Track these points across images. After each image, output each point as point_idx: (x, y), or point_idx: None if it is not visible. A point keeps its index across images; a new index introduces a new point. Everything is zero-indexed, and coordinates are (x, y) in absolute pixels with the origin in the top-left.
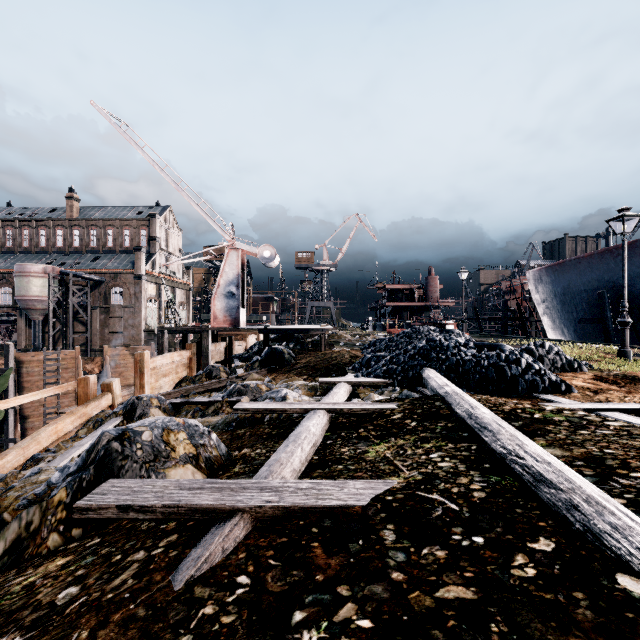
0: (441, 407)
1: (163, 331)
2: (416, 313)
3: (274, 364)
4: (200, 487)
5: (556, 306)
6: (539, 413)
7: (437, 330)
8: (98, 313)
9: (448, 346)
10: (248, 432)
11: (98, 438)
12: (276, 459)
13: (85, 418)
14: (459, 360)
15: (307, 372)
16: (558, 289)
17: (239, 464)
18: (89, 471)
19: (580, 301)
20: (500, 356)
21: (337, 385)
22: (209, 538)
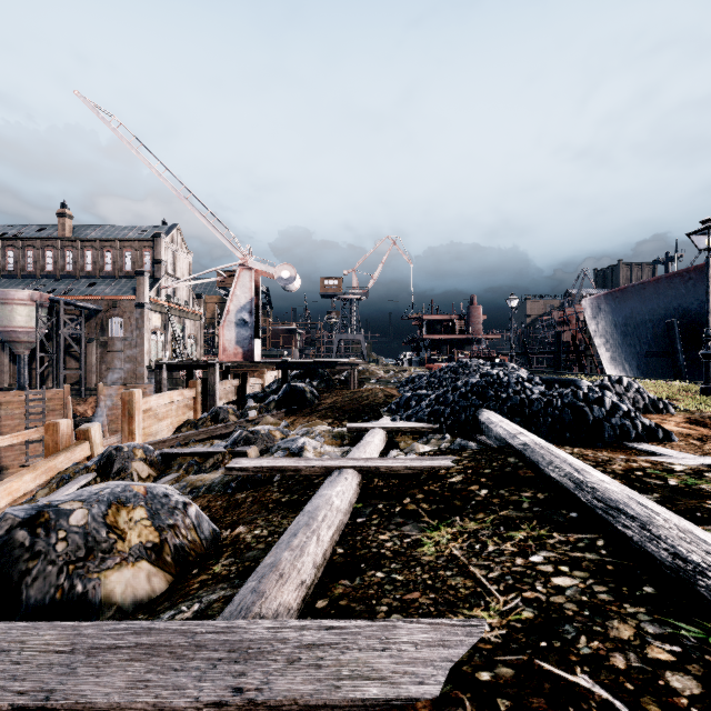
0: (518, 465)
1: (161, 366)
2: (457, 347)
3: (293, 405)
4: (112, 645)
5: (616, 338)
6: (672, 477)
7: (488, 364)
8: (94, 347)
9: (509, 382)
10: (250, 497)
11: None
12: (273, 564)
13: (52, 473)
14: (524, 399)
15: (333, 414)
16: (619, 319)
17: (225, 556)
18: None
19: (644, 332)
20: (577, 394)
21: (370, 432)
22: None
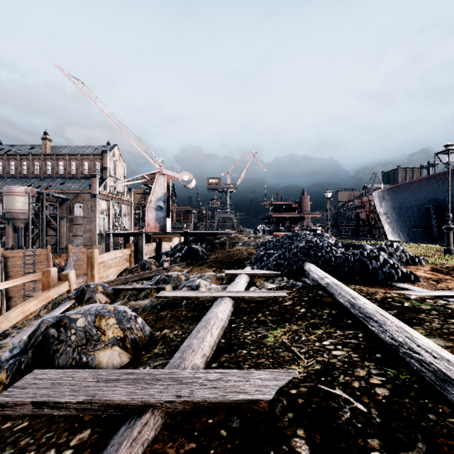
0: (323, 295)
1: (109, 235)
2: (293, 222)
3: (191, 259)
4: (116, 379)
5: (394, 217)
6: (407, 302)
7: (311, 234)
8: (65, 222)
9: (322, 246)
10: (169, 314)
11: (38, 325)
12: (189, 345)
13: (47, 301)
14: (331, 256)
15: (215, 265)
16: (396, 204)
17: (159, 345)
18: (28, 355)
19: (412, 213)
20: (363, 253)
21: (239, 276)
22: (117, 442)
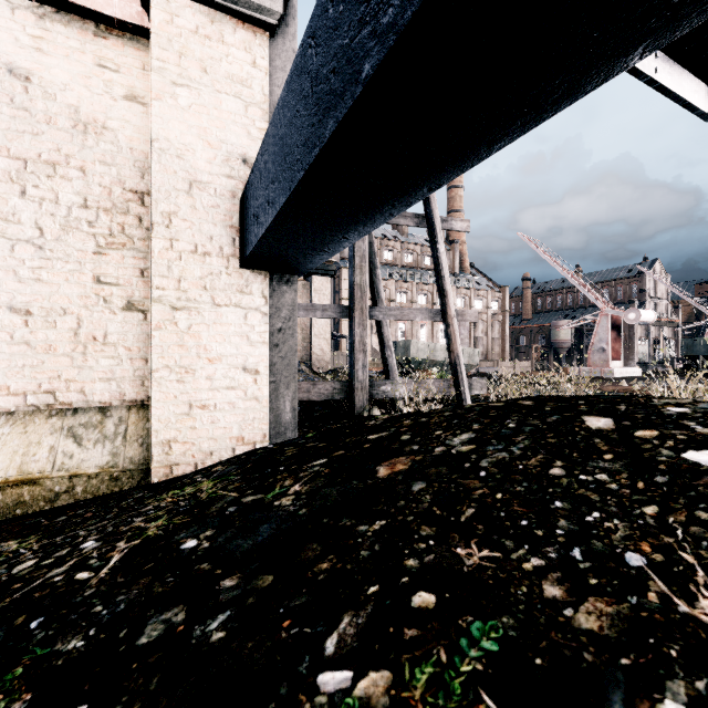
0: None
1: (673, 359)
2: None
3: None
4: None
5: None
6: None
7: None
8: None
9: None
10: None
11: None
12: None
13: None
14: None
15: None
16: None
17: None
18: None
19: None
20: None
21: None
22: None
